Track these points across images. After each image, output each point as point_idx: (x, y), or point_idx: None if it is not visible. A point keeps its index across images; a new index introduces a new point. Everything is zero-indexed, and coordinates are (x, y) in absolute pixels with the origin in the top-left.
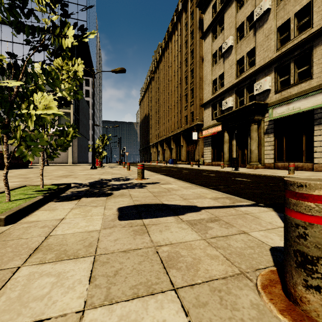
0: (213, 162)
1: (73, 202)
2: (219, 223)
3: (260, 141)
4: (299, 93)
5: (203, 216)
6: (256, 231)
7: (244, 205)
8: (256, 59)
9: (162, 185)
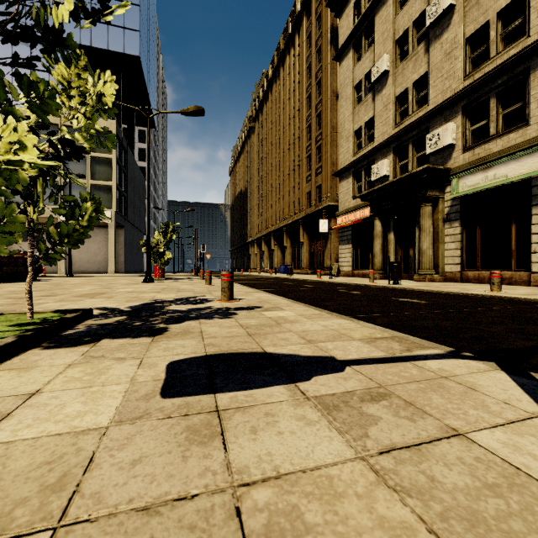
0: (355, 271)
1: (80, 348)
2: (389, 403)
3: (437, 233)
4: (505, 151)
5: (350, 383)
6: (486, 430)
7: (433, 354)
8: (430, 92)
9: (266, 312)
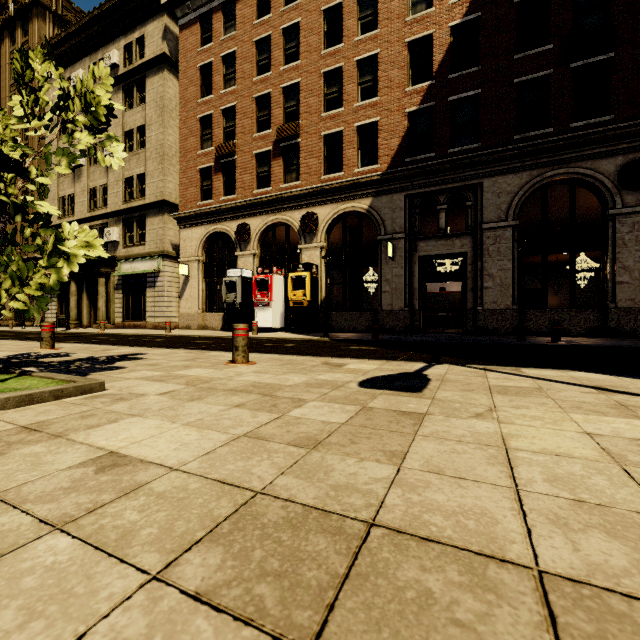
0: None
1: None
2: None
3: (110, 297)
4: (137, 255)
5: None
6: None
7: None
8: (109, 200)
9: None
